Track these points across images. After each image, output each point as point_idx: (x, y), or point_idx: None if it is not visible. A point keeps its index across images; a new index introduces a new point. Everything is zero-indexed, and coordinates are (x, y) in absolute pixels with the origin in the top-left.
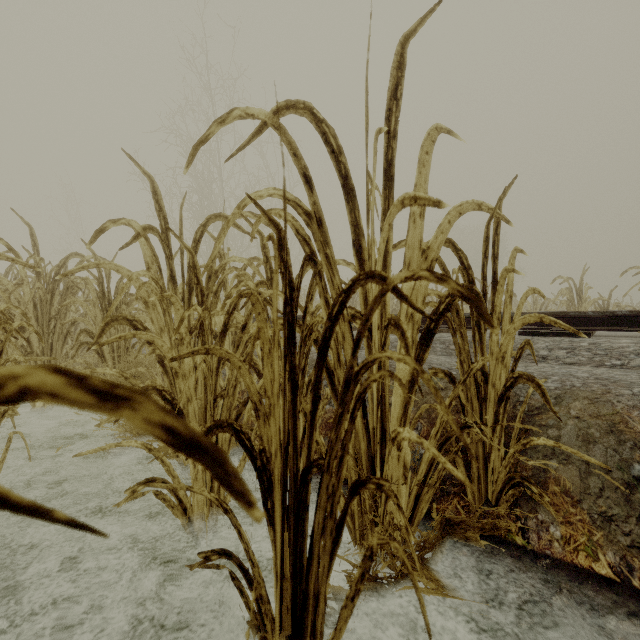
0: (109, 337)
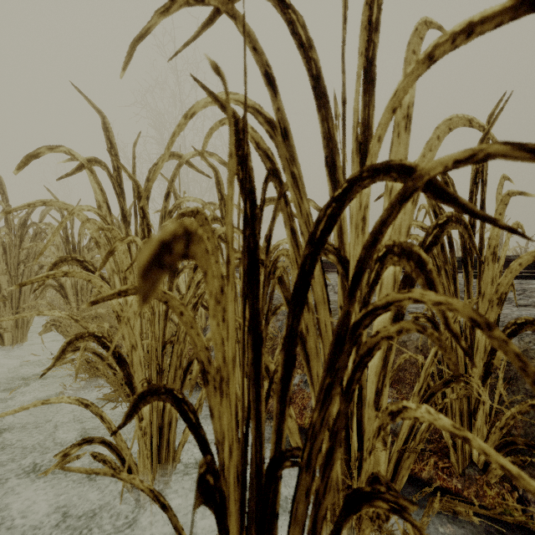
0: (73, 280)
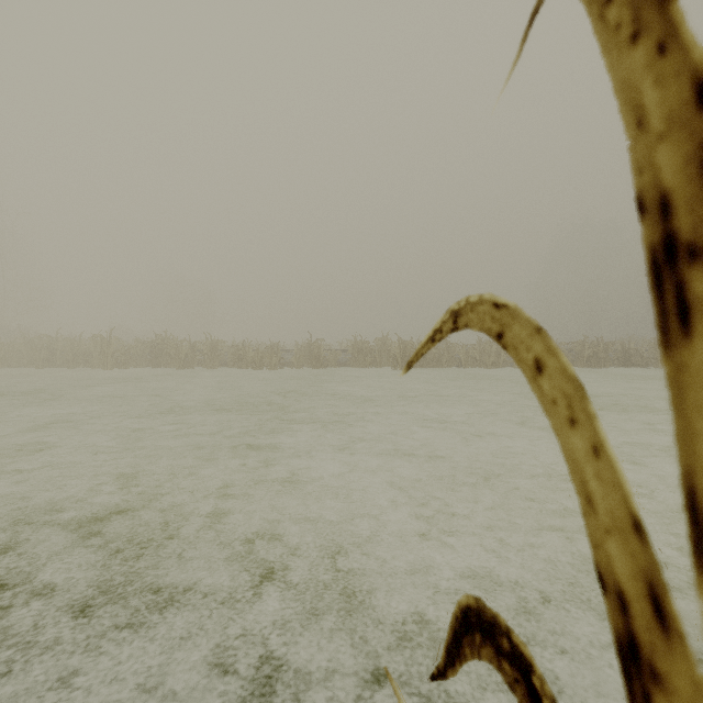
0: None
